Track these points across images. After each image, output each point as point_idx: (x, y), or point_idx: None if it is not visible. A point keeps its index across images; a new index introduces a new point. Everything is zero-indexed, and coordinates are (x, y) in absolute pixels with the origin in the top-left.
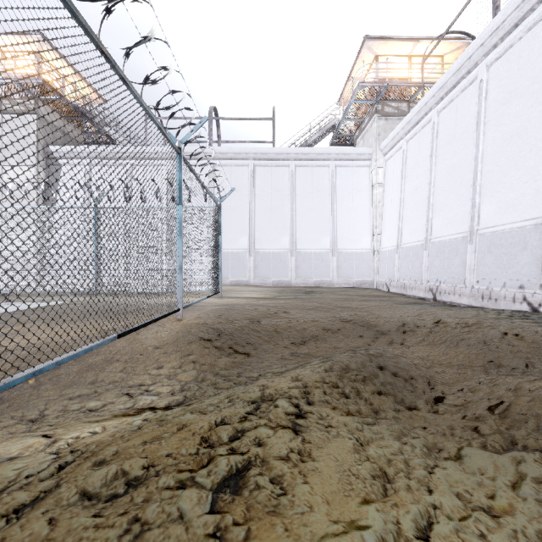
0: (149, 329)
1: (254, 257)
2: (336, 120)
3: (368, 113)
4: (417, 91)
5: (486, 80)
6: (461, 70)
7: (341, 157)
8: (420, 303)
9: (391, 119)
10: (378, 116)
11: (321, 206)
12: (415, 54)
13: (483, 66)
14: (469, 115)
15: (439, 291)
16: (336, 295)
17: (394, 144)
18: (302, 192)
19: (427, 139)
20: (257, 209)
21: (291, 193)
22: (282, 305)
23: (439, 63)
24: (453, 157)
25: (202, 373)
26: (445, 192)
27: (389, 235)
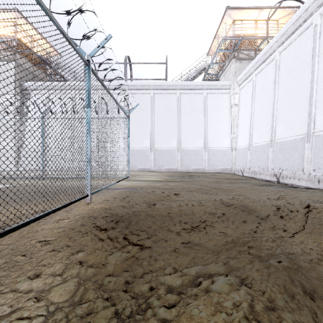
0: (53, 217)
1: (153, 152)
2: (207, 64)
3: (228, 59)
4: (261, 43)
5: (320, 24)
6: (299, 20)
7: (210, 88)
8: (270, 185)
9: (244, 62)
10: (235, 60)
11: (197, 119)
12: (259, 19)
13: (318, 14)
14: (305, 51)
15: (281, 176)
16: (209, 179)
17: (246, 77)
18: (185, 110)
19: (271, 72)
20: (156, 122)
21: (178, 111)
22: (172, 187)
23: (276, 24)
24: (292, 82)
25: (83, 286)
26: (286, 107)
27: (242, 138)
